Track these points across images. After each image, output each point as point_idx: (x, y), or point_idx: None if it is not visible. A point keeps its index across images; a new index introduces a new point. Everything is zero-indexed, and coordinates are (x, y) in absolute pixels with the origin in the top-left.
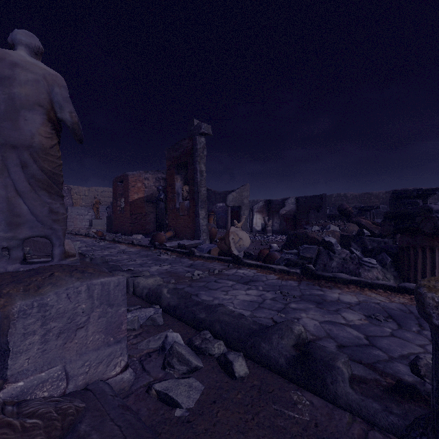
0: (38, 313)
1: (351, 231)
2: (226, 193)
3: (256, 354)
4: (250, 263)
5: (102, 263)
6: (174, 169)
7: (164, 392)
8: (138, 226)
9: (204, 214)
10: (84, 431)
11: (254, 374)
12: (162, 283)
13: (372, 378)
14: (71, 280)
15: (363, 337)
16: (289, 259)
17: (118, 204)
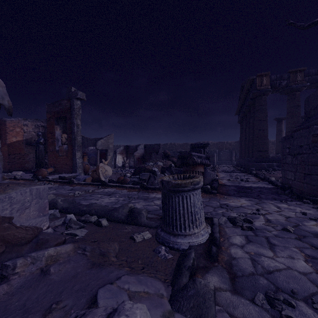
0: (8, 200)
1: (168, 165)
2: (96, 139)
3: (112, 218)
4: (112, 185)
5: None
6: (54, 120)
7: (70, 232)
8: (16, 164)
9: (79, 155)
10: (42, 237)
11: (111, 225)
12: (56, 198)
13: (156, 217)
14: (20, 187)
15: (158, 208)
16: (134, 181)
17: None
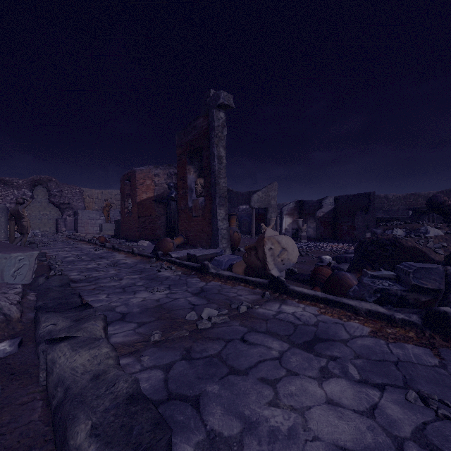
0: None
1: None
2: (249, 193)
3: None
4: (303, 293)
5: (59, 286)
6: (186, 157)
7: None
8: (147, 230)
9: (223, 214)
10: None
11: None
12: (107, 370)
13: None
14: None
15: None
16: (386, 291)
17: (125, 206)
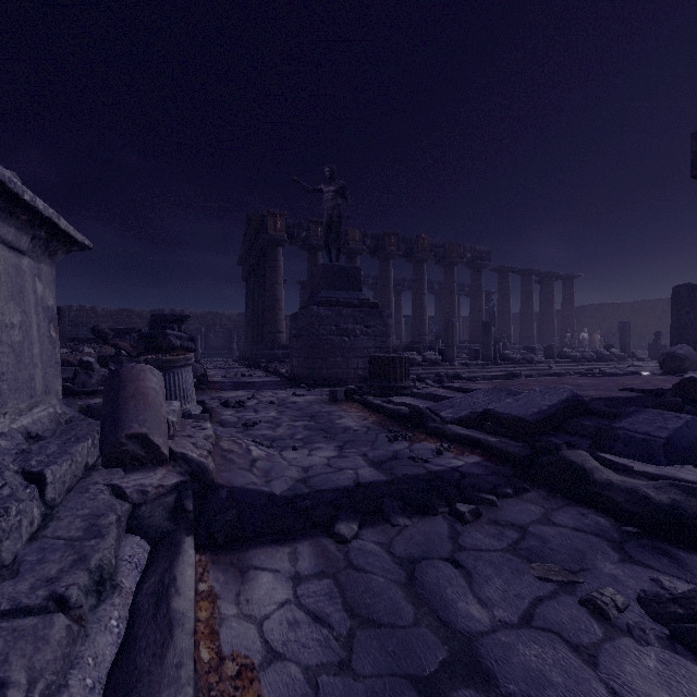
0: None
1: (109, 354)
2: None
3: None
4: None
5: None
6: None
7: None
8: None
9: None
10: None
11: None
12: None
13: None
14: None
15: None
16: None
17: None
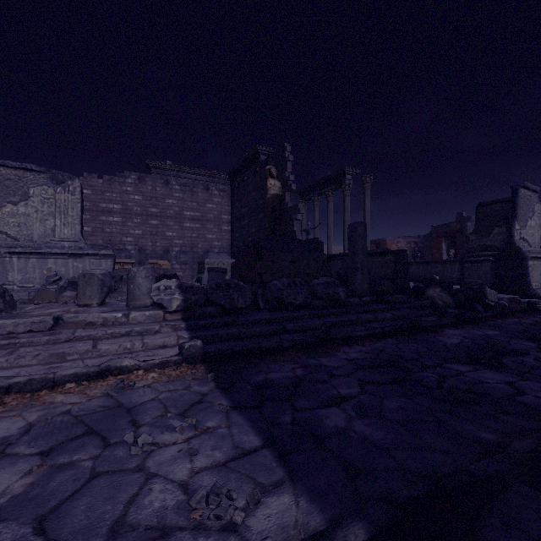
0: None
1: None
2: None
3: None
4: None
5: None
6: (441, 239)
7: None
8: None
9: None
10: None
11: None
12: None
13: None
14: None
15: None
16: None
17: None
